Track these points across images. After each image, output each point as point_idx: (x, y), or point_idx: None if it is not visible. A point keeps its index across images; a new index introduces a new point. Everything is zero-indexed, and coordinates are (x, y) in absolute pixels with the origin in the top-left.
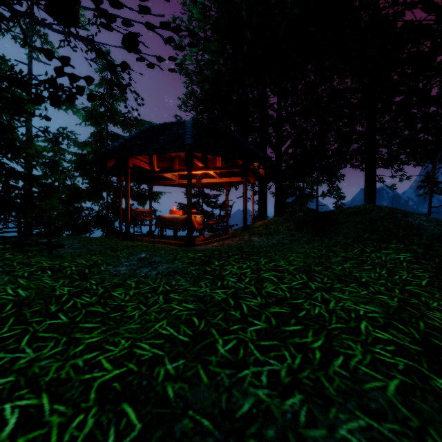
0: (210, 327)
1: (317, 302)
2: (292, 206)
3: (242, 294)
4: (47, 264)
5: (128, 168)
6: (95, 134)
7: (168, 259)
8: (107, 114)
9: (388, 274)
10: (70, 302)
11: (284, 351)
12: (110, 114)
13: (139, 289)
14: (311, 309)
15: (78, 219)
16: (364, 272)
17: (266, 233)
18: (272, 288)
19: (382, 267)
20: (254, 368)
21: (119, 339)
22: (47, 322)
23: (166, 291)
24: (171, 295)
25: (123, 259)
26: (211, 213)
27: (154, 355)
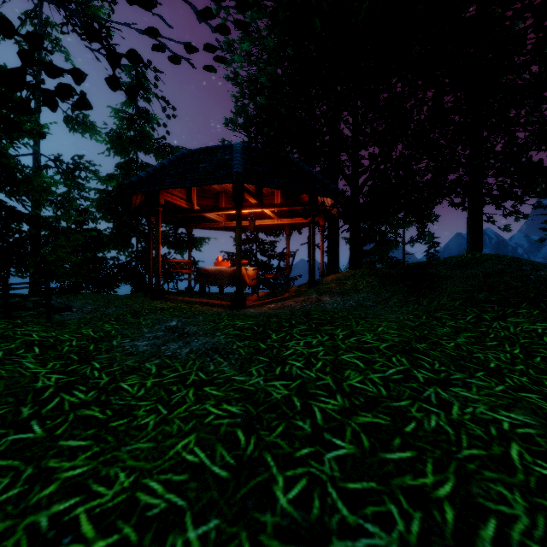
0: (264, 451)
1: (431, 406)
2: (371, 255)
3: (313, 389)
4: (38, 337)
5: (159, 206)
6: (122, 165)
7: (206, 329)
8: (136, 140)
9: (524, 354)
10: (54, 401)
11: (389, 505)
12: (141, 140)
13: (161, 378)
14: (423, 419)
15: (100, 272)
16: (488, 351)
17: (340, 292)
18: (358, 379)
19: (514, 343)
20: (340, 542)
21: (116, 471)
22: (9, 437)
23: (199, 382)
24: (206, 389)
25: (145, 328)
26: (268, 264)
27: (169, 507)
